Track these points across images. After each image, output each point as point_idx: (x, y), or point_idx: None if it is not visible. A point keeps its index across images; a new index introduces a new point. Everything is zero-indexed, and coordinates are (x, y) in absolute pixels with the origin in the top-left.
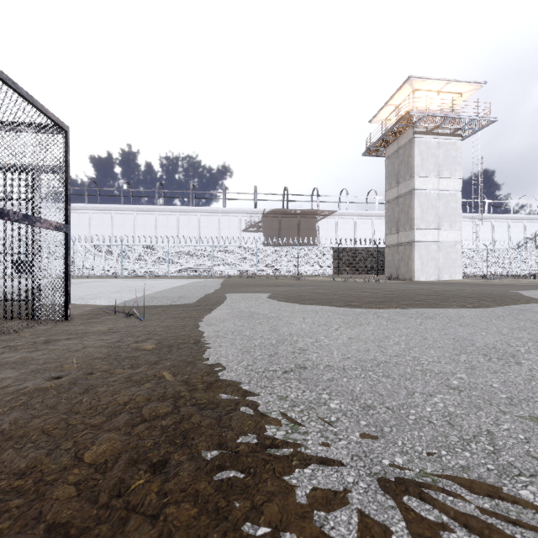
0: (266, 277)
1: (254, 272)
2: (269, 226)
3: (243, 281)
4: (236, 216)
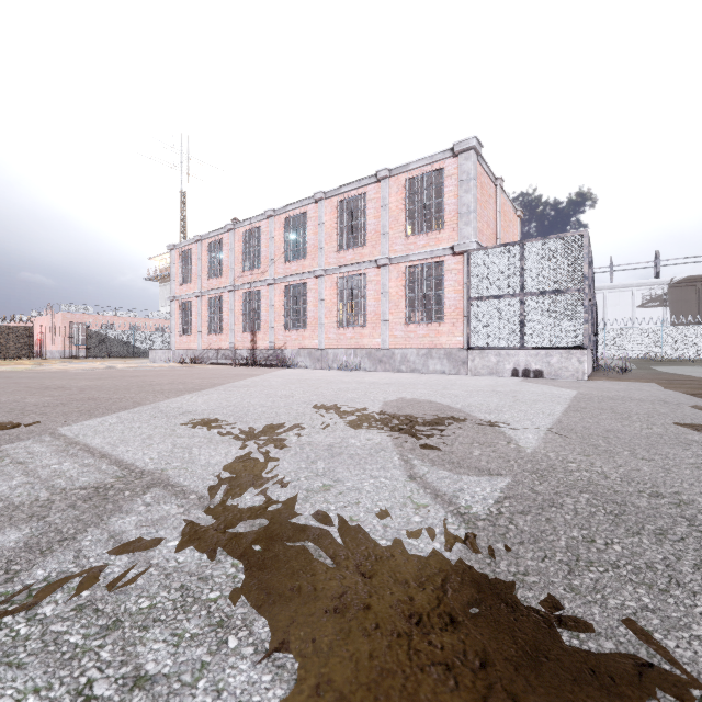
0: (678, 360)
1: (658, 355)
2: (679, 298)
3: (649, 362)
4: (628, 291)
